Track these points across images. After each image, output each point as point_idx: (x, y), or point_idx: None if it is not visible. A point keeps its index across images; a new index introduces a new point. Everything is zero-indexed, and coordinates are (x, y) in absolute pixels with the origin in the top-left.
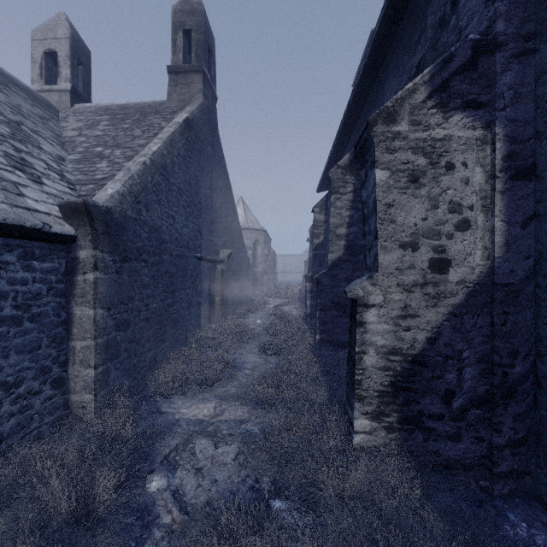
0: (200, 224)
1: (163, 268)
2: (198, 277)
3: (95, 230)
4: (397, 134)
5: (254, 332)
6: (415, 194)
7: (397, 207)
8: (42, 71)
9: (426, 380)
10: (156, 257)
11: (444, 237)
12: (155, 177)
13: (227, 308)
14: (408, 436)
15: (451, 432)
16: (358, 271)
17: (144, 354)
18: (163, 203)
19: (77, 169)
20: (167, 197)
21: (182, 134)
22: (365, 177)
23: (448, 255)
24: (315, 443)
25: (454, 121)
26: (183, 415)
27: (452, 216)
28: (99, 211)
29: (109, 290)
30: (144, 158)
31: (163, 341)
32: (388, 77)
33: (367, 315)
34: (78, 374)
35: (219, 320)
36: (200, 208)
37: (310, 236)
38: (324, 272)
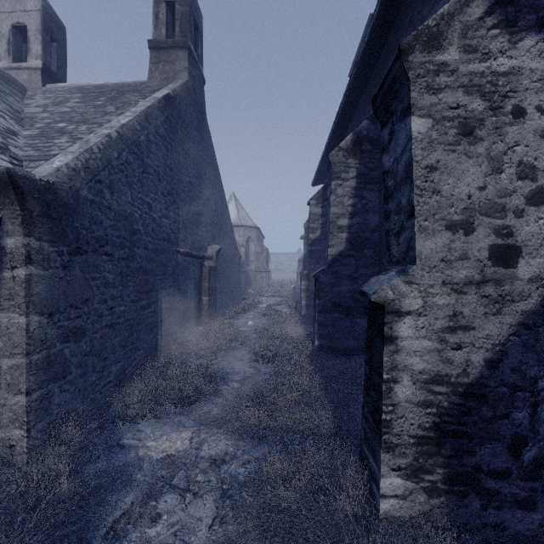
0: (184, 215)
1: (135, 264)
2: (182, 274)
3: (27, 210)
4: (442, 66)
5: (244, 336)
6: (469, 152)
7: (442, 170)
8: (10, 47)
9: (484, 421)
10: (125, 250)
11: (511, 214)
12: (123, 154)
13: (216, 308)
14: (458, 501)
15: (521, 497)
16: (362, 267)
17: (107, 368)
18: (135, 187)
19: (30, 145)
20: (140, 179)
21: (161, 111)
22: (390, 136)
23: (516, 239)
24: (323, 504)
25: (525, 47)
26: (149, 451)
27: (522, 184)
28: (34, 186)
29: (51, 290)
30: (109, 130)
31: (135, 350)
32: (399, 40)
33: (399, 327)
34: (4, 403)
35: (206, 321)
36: (184, 198)
37: (305, 232)
38: (323, 268)
